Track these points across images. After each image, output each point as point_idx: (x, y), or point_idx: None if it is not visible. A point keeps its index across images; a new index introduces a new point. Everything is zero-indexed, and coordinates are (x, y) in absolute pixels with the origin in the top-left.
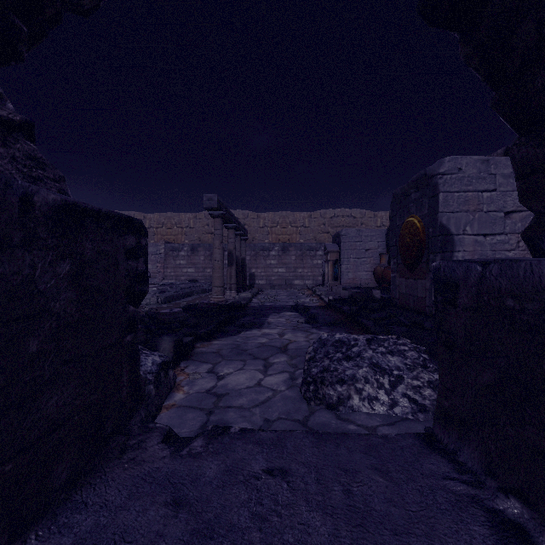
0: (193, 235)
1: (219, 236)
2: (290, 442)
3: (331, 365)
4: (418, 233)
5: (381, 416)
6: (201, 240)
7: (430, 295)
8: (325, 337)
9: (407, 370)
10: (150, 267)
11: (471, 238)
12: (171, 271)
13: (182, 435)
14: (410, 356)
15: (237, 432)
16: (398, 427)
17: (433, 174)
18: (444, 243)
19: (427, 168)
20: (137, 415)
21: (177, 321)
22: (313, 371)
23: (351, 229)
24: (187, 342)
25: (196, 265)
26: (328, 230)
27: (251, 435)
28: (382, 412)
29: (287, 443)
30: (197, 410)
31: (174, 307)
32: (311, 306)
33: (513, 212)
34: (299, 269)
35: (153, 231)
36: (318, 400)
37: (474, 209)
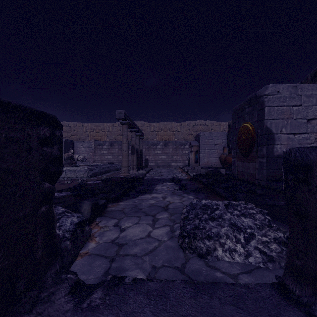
0: (111, 136)
1: (125, 136)
2: (172, 293)
3: (200, 224)
4: (250, 133)
5: (240, 265)
6: (116, 139)
7: (258, 172)
8: (195, 202)
9: (257, 228)
10: (86, 155)
11: (285, 136)
12: (98, 157)
13: (89, 281)
14: (258, 218)
15: (130, 282)
16: (254, 275)
17: (261, 95)
18: (268, 139)
19: (257, 91)
20: (53, 267)
21: (98, 189)
22: (187, 228)
23: (206, 132)
24: (102, 204)
25: (113, 154)
26: (191, 133)
27: (141, 286)
28: (240, 261)
29: (170, 294)
30: (103, 257)
31: (97, 180)
32: (182, 179)
33: (312, 119)
34: (174, 156)
35: (88, 133)
36: (191, 250)
37: (287, 117)
